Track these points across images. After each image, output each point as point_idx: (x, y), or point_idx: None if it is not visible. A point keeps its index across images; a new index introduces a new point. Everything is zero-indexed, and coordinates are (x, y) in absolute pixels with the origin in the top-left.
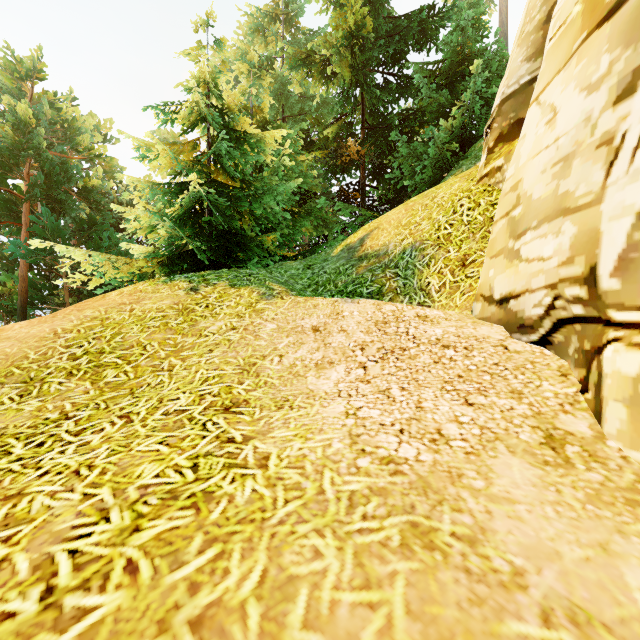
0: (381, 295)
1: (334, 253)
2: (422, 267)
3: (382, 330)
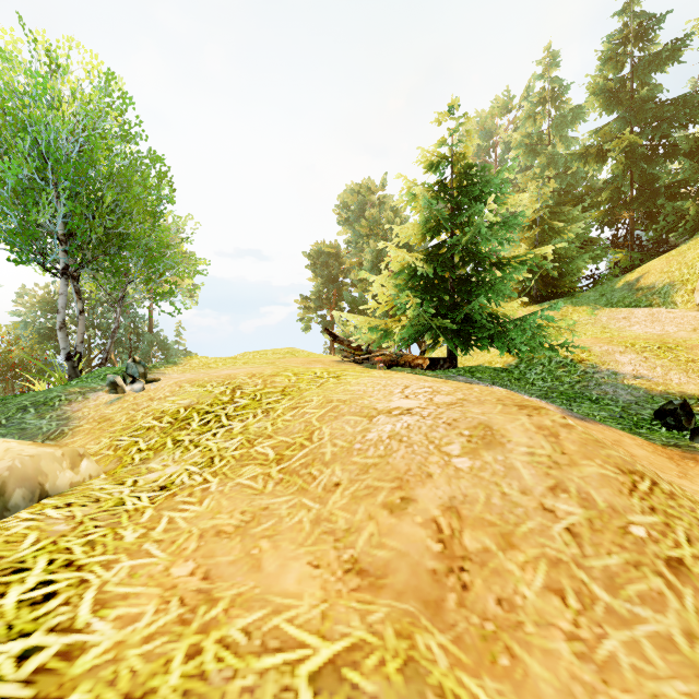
0: (651, 306)
1: (617, 286)
2: (673, 293)
3: (652, 316)
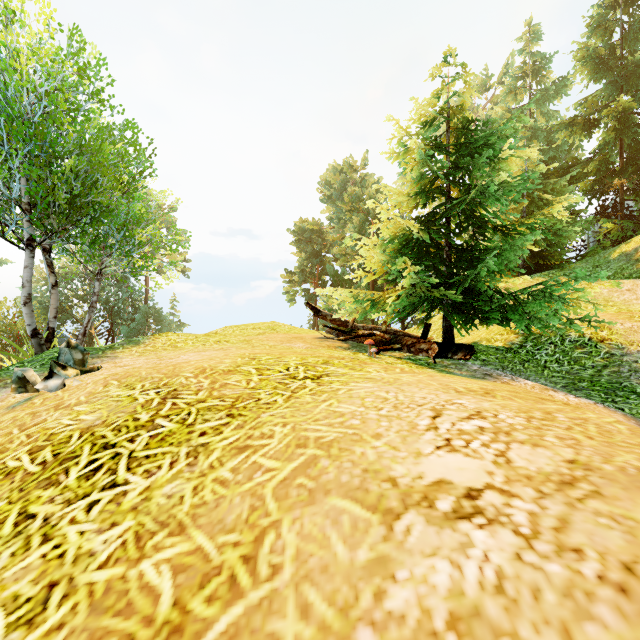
0: None
1: (612, 257)
2: None
3: None
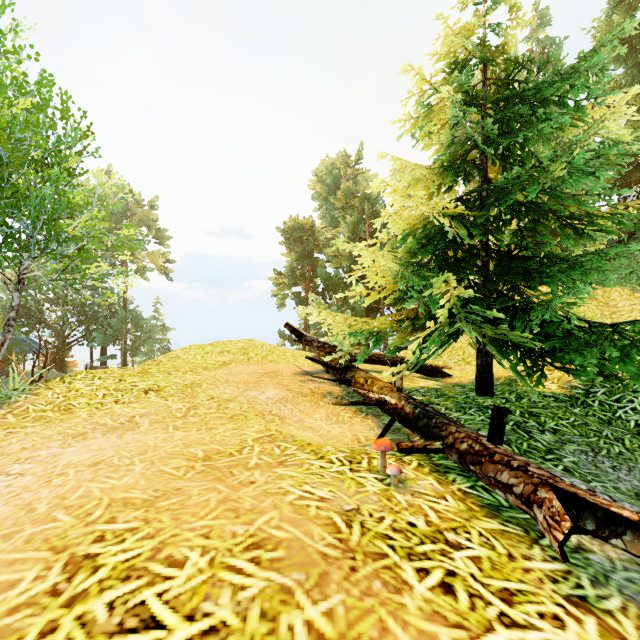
0: None
1: None
2: None
3: None
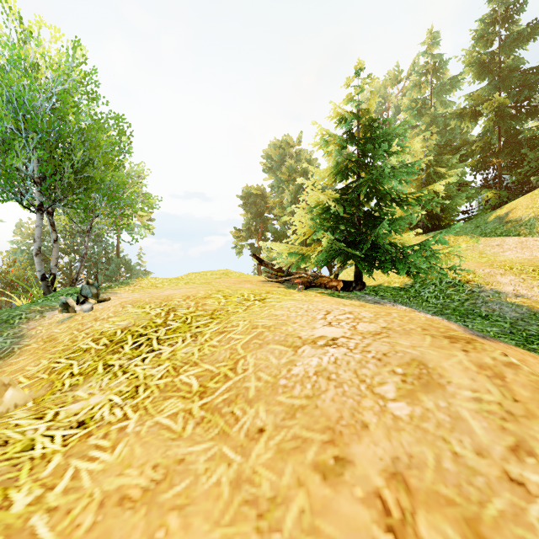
0: (519, 236)
1: (489, 220)
2: (538, 225)
3: (521, 244)
